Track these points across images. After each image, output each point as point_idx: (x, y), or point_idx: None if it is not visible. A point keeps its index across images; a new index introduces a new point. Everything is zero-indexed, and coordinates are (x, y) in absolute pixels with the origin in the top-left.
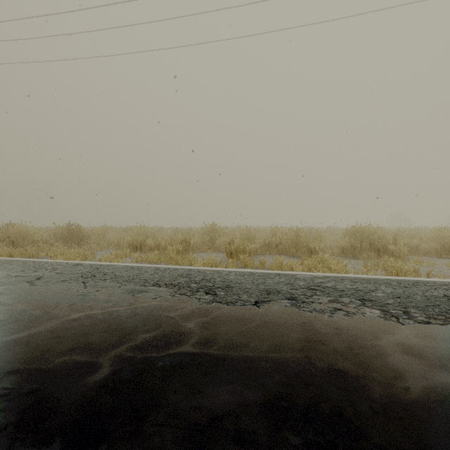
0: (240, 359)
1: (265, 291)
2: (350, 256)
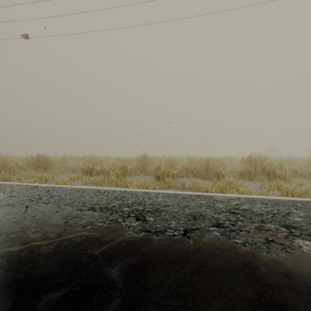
0: None
1: (191, 216)
2: (247, 178)
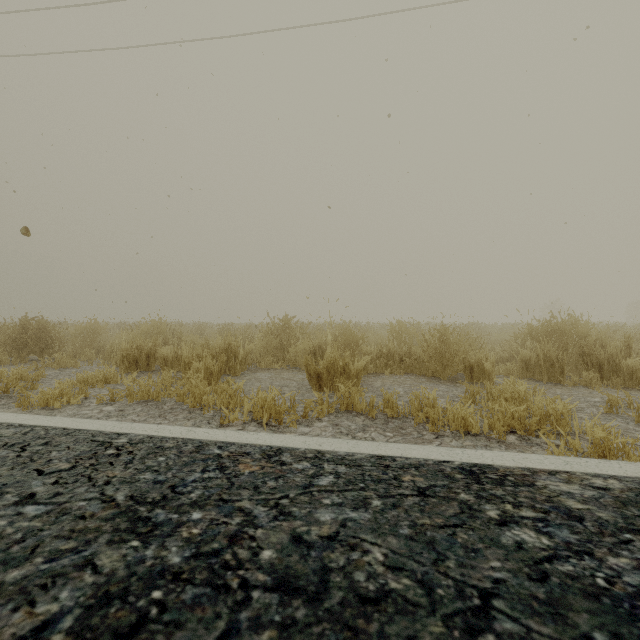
0: None
1: None
2: (545, 378)
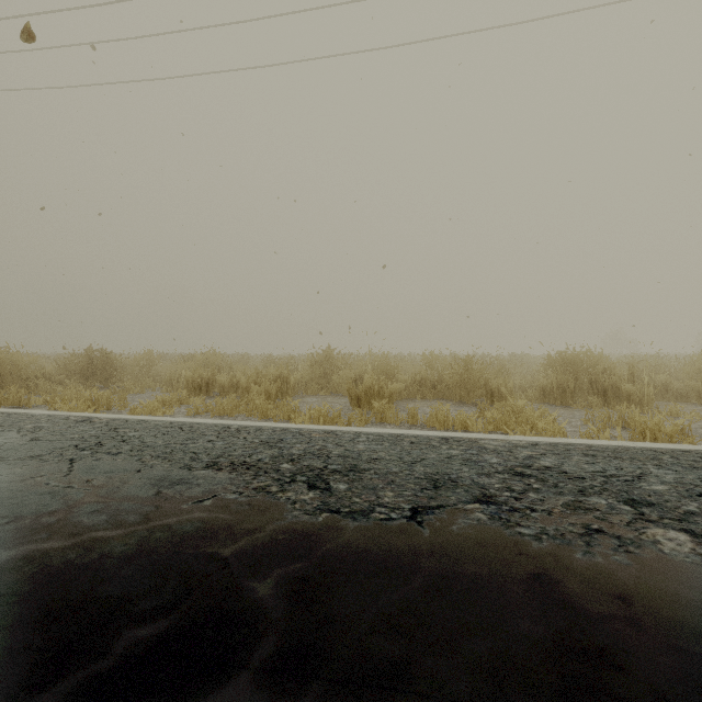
0: None
1: (428, 480)
2: (557, 402)
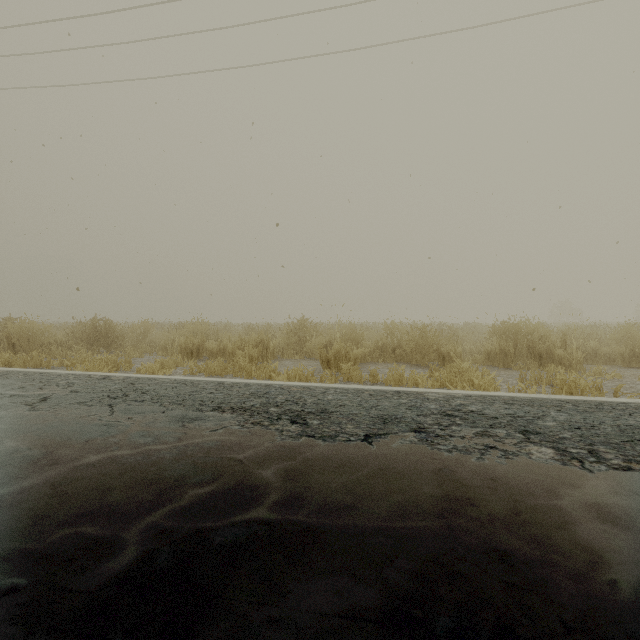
0: (344, 532)
1: (379, 418)
2: (499, 365)
